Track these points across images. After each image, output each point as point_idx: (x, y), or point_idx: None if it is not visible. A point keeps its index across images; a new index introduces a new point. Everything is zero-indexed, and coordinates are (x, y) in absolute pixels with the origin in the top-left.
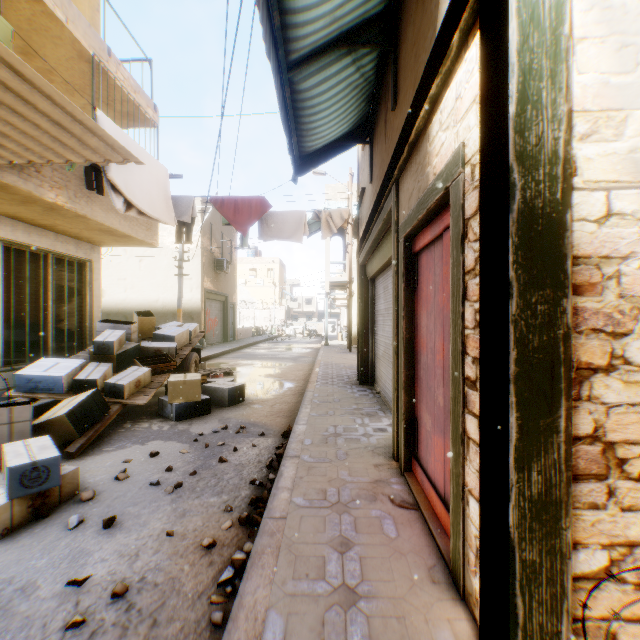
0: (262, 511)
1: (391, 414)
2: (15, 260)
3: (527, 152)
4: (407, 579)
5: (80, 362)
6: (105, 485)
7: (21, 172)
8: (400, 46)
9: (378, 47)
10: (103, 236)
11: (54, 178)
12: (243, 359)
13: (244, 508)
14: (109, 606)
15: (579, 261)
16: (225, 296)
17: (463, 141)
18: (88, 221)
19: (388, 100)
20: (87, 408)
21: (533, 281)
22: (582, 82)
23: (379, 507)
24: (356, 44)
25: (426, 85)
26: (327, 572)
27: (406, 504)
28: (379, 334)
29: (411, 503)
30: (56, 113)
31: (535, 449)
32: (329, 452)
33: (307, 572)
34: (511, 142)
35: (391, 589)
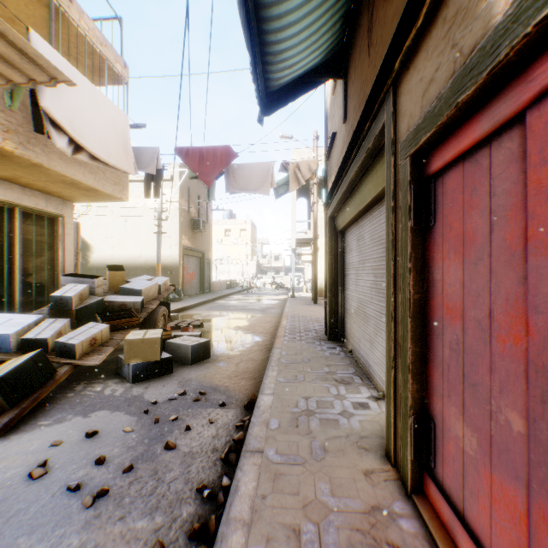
0: None
1: (369, 381)
2: None
3: None
4: None
5: (35, 318)
6: (11, 487)
7: None
8: None
9: None
10: (70, 190)
11: (0, 120)
12: (215, 310)
13: (181, 546)
14: None
15: None
16: (202, 252)
17: None
18: (47, 171)
19: None
20: (25, 373)
21: None
22: None
23: None
24: None
25: None
26: None
27: None
28: (351, 289)
29: None
30: None
31: None
32: (301, 443)
33: None
34: None
35: None
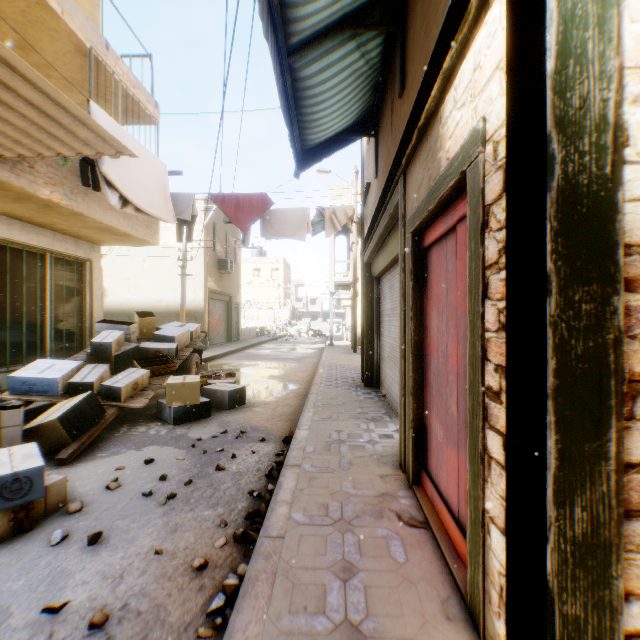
0: (259, 527)
1: (397, 419)
2: (12, 259)
3: (568, 117)
4: (418, 614)
5: (77, 364)
6: (95, 495)
7: (13, 167)
8: (408, 27)
9: (384, 29)
10: (102, 235)
11: (49, 174)
12: (246, 360)
13: (240, 523)
14: (85, 639)
15: (631, 250)
16: (229, 296)
17: (483, 116)
18: (85, 219)
19: (395, 87)
20: (81, 412)
21: (576, 274)
22: (635, 32)
23: (386, 525)
24: (361, 27)
25: (438, 59)
26: (328, 604)
27: (415, 522)
28: (385, 335)
29: (421, 521)
30: (41, 101)
31: (578, 479)
32: (332, 461)
33: (305, 604)
34: (549, 105)
35: (400, 627)
